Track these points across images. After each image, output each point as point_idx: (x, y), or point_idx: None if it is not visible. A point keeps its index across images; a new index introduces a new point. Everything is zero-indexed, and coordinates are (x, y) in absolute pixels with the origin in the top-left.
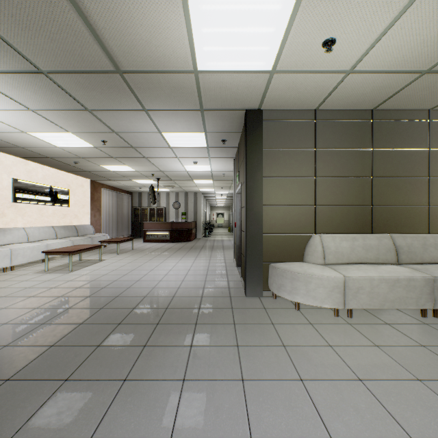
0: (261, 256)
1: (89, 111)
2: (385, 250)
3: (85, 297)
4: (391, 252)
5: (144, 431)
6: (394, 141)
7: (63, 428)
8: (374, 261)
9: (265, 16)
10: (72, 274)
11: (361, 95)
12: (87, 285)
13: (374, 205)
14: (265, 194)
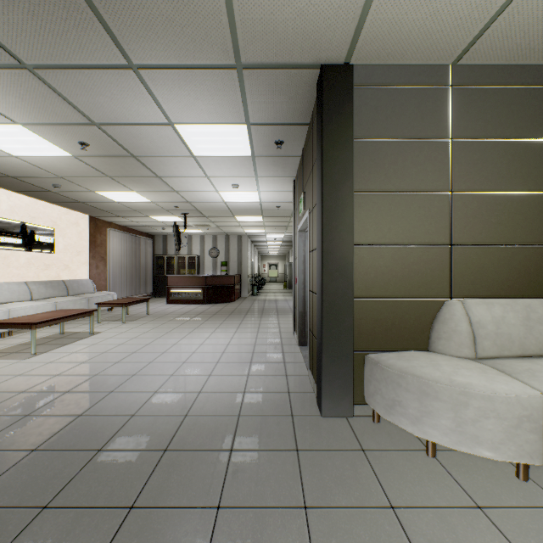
0: (349, 341)
1: (32, 72)
2: None
3: (19, 417)
4: None
5: None
6: None
7: None
8: None
9: None
10: (33, 360)
11: None
12: (43, 385)
13: None
14: (356, 224)
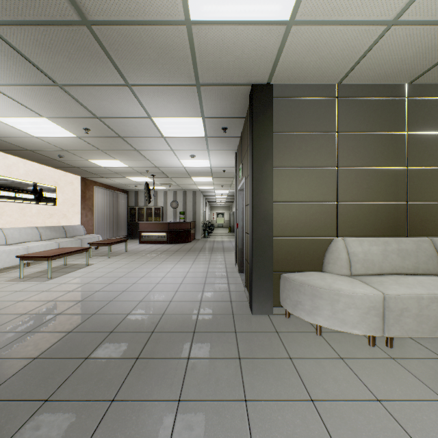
0: (270, 265)
1: (61, 88)
2: (426, 257)
3: (54, 315)
4: (434, 260)
5: None
6: (434, 123)
7: None
8: (413, 272)
9: None
10: (50, 282)
11: (399, 62)
12: (63, 297)
13: (409, 202)
14: (275, 188)
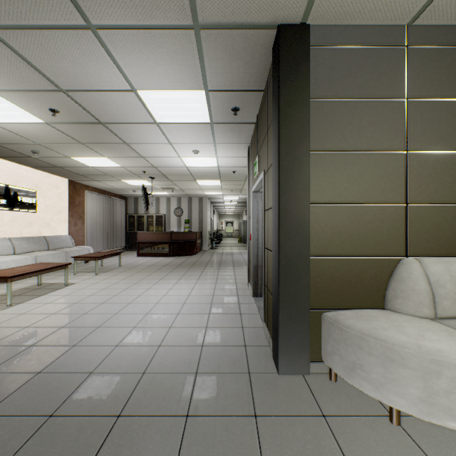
0: (306, 299)
1: None
2: None
3: None
4: None
5: None
6: None
7: None
8: None
9: None
10: (7, 311)
11: None
12: (10, 337)
13: None
14: (313, 183)
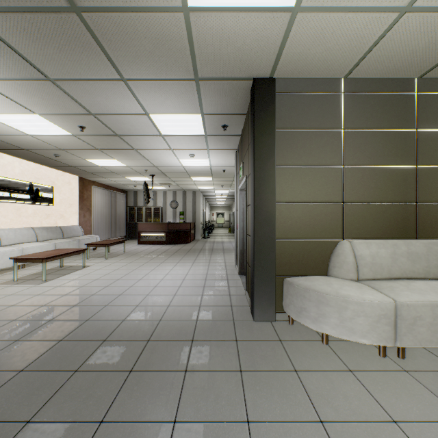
0: (273, 269)
1: (53, 82)
2: (437, 261)
3: (45, 321)
4: None
5: None
6: None
7: None
8: (424, 276)
9: None
10: (45, 285)
11: (410, 54)
12: (56, 301)
13: (419, 202)
14: (278, 188)
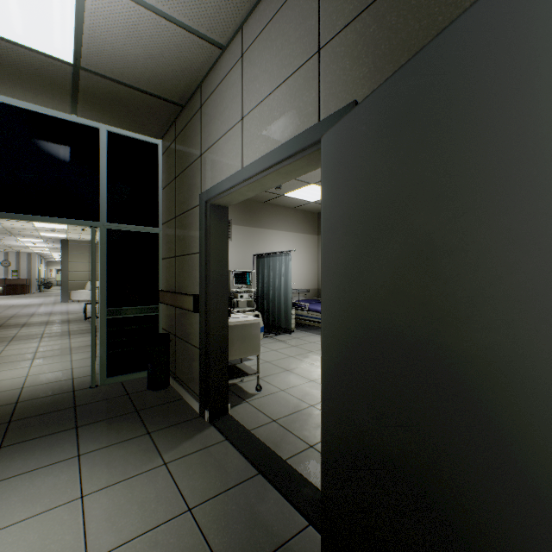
0: (68, 289)
1: None
2: None
3: None
4: None
5: (33, 308)
6: None
7: (16, 309)
8: None
9: (61, 235)
10: None
11: None
12: None
13: None
14: (70, 268)
